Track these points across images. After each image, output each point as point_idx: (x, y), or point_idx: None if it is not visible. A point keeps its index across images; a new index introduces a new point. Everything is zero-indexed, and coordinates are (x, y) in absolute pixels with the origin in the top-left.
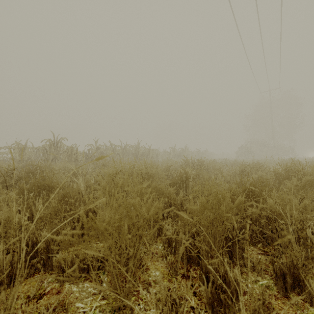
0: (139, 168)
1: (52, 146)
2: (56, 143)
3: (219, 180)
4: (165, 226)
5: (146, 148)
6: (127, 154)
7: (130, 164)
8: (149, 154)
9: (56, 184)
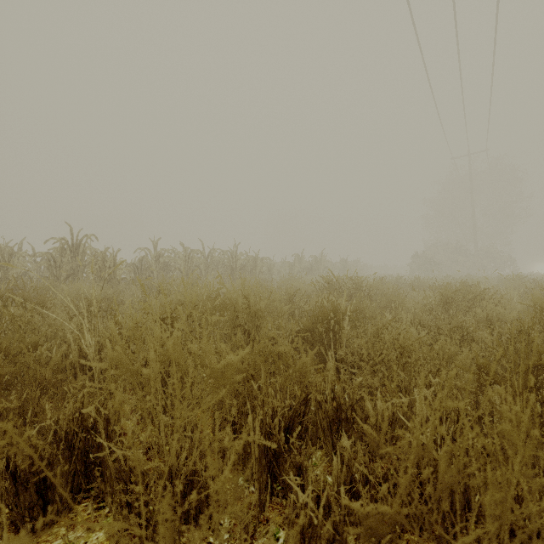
0: (230, 297)
1: (67, 251)
2: (76, 246)
3: (400, 322)
4: (294, 478)
5: (251, 256)
6: (215, 267)
7: (220, 285)
8: (255, 266)
9: (8, 343)
